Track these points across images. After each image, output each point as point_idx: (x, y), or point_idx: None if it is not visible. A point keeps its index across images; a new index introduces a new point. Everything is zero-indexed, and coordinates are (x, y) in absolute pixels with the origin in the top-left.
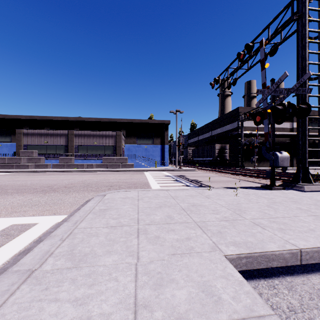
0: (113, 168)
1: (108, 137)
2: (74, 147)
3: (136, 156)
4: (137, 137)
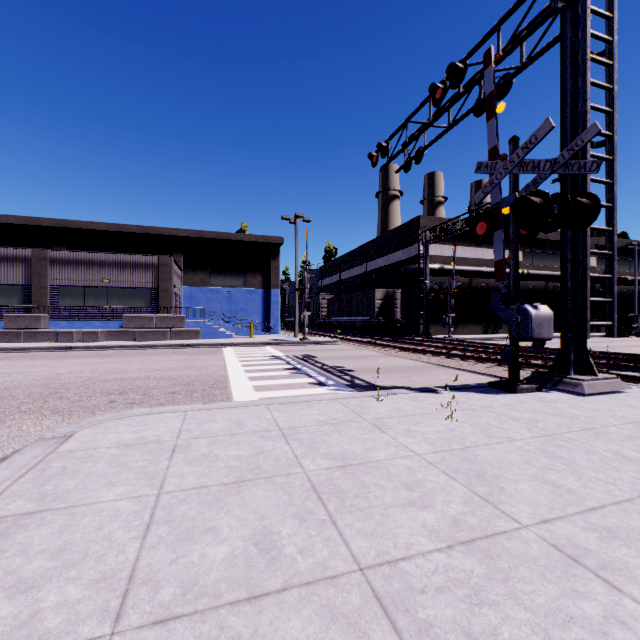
0: (150, 340)
1: (138, 269)
2: (50, 291)
3: (207, 312)
4: (211, 270)
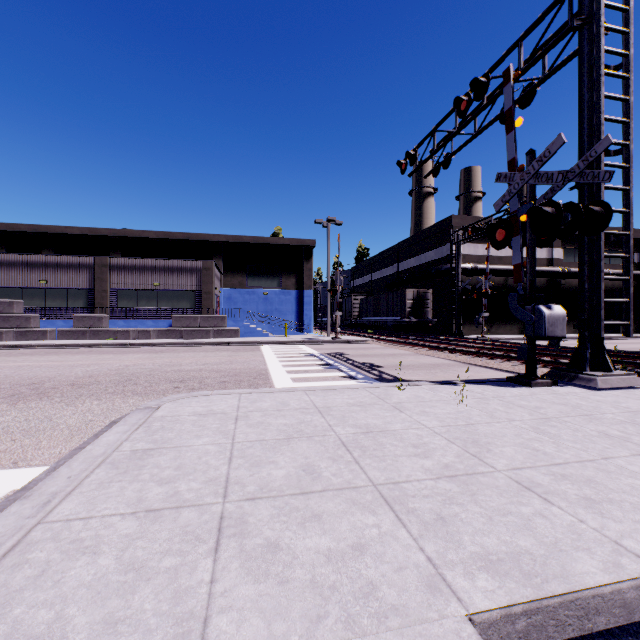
0: (195, 338)
1: (184, 273)
2: (109, 294)
3: (245, 312)
4: (248, 273)
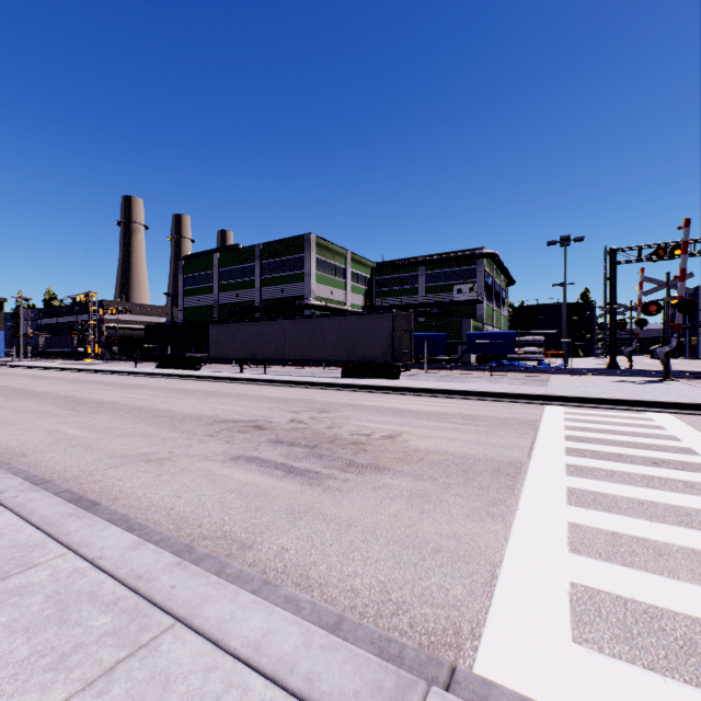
0: None
1: None
2: None
3: None
4: None
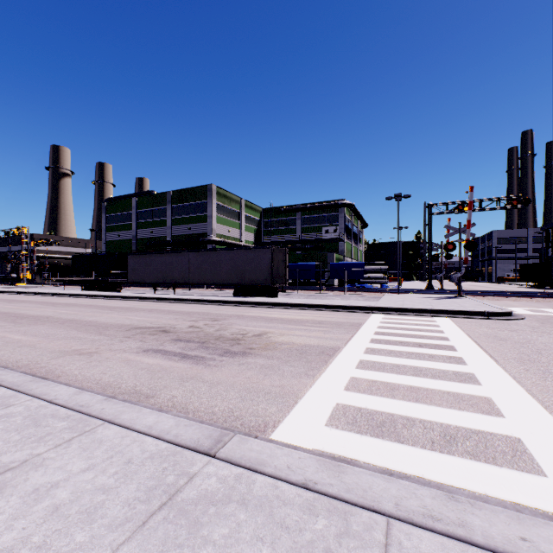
0: None
1: None
2: None
3: None
4: None
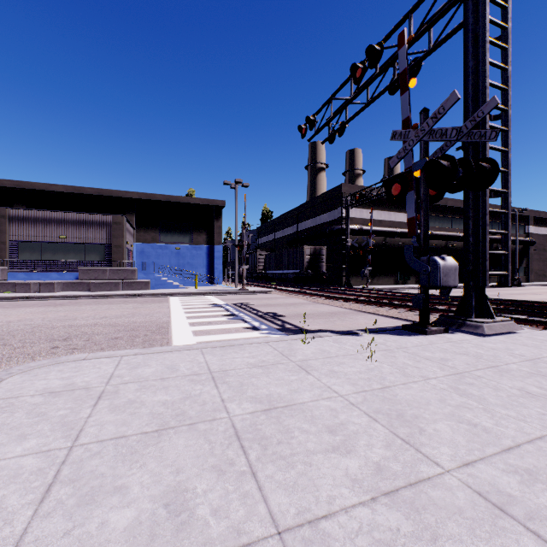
0: (103, 290)
1: (93, 226)
2: (9, 246)
3: (157, 266)
4: (161, 229)
